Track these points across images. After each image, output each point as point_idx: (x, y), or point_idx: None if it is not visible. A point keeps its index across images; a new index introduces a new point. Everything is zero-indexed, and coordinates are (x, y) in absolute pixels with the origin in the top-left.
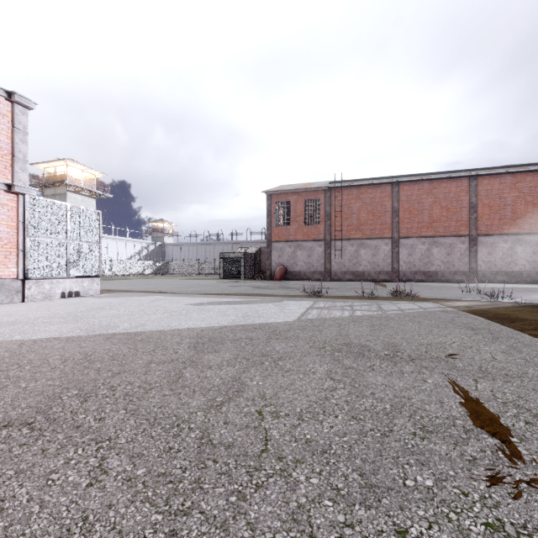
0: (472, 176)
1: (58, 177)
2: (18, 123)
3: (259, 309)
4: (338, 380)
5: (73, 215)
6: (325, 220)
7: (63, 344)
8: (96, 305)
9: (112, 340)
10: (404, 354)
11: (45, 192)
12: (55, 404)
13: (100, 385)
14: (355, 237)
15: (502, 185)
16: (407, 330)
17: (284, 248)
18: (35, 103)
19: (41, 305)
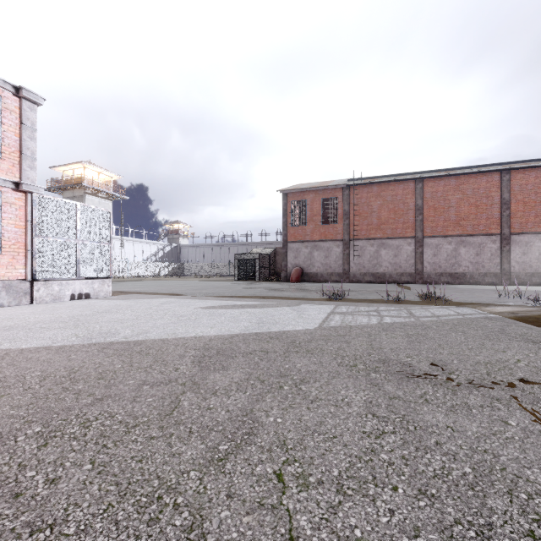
0: (505, 169)
1: (76, 180)
2: (26, 120)
3: (275, 314)
4: (383, 417)
5: (83, 215)
6: (343, 219)
7: (51, 355)
8: (103, 308)
9: (107, 350)
10: (461, 377)
11: (64, 194)
12: (4, 450)
13: (72, 418)
14: (375, 237)
15: (538, 179)
16: (452, 343)
17: (300, 248)
18: (44, 99)
19: (47, 308)
